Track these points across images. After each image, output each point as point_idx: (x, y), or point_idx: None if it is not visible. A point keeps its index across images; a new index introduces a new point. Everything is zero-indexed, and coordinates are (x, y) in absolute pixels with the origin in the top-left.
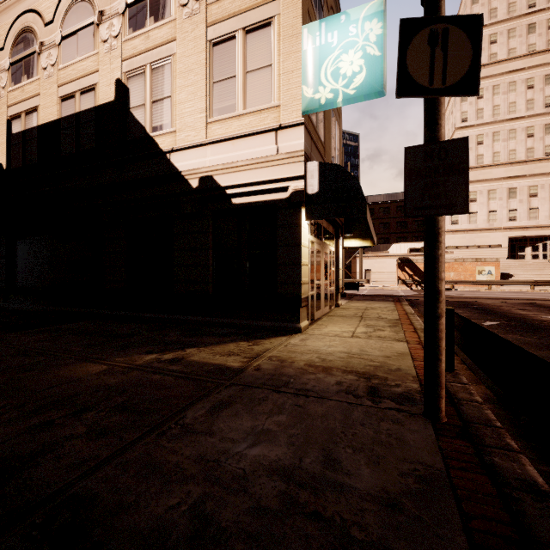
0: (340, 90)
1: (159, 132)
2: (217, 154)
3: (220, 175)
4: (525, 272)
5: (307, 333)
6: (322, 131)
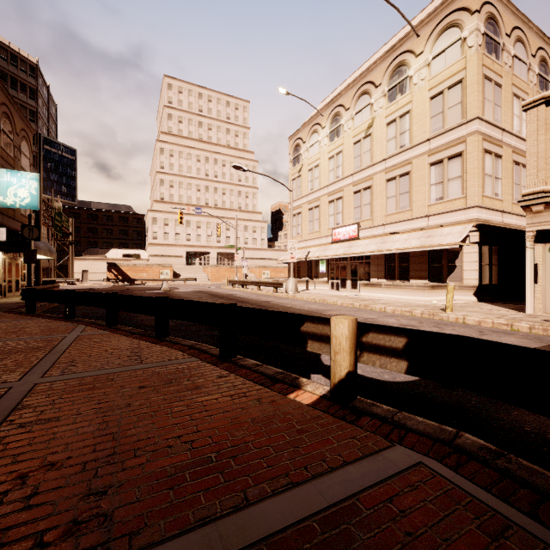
0: (18, 202)
1: None
2: None
3: None
4: (188, 273)
5: None
6: None
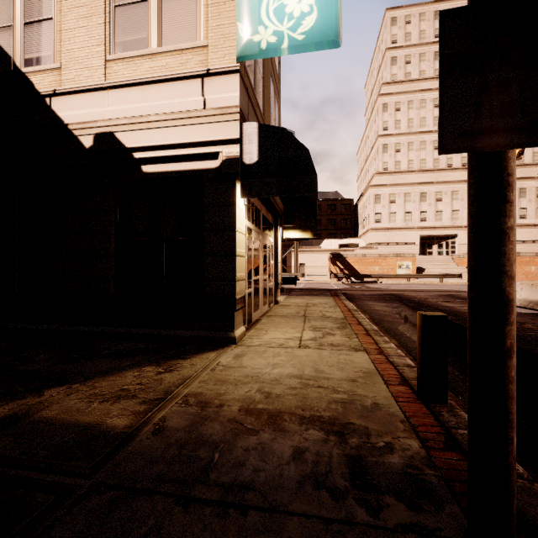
0: (286, 33)
1: (35, 67)
2: (121, 103)
3: (124, 132)
4: (434, 267)
5: (243, 345)
6: (261, 99)
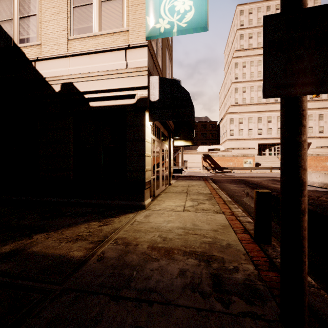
0: (175, 23)
1: (26, 44)
2: (77, 65)
3: (79, 82)
4: (267, 162)
5: (150, 209)
6: (161, 61)
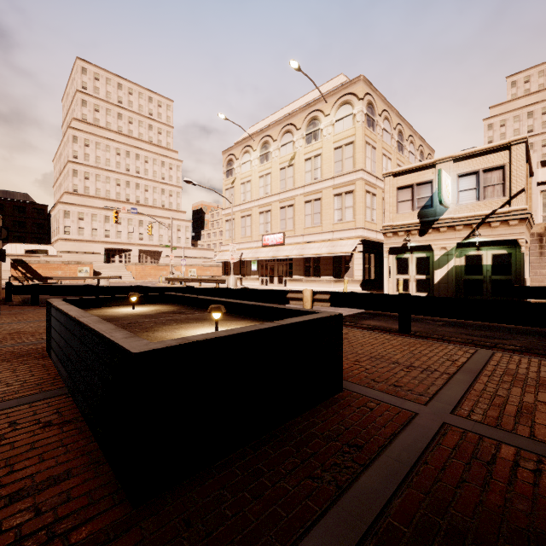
0: None
1: None
2: None
3: None
4: (110, 271)
5: None
6: None
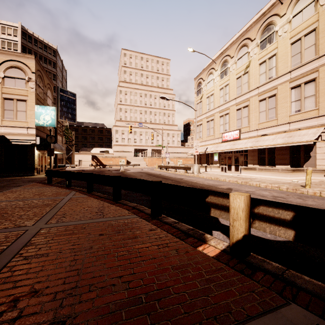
0: (45, 123)
1: None
2: (6, 130)
3: (7, 136)
4: (135, 161)
5: (36, 176)
6: None
